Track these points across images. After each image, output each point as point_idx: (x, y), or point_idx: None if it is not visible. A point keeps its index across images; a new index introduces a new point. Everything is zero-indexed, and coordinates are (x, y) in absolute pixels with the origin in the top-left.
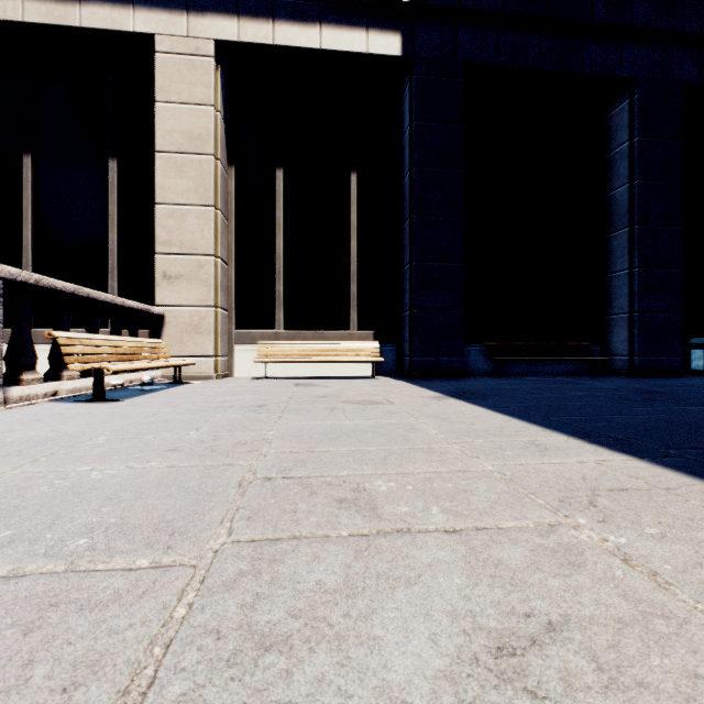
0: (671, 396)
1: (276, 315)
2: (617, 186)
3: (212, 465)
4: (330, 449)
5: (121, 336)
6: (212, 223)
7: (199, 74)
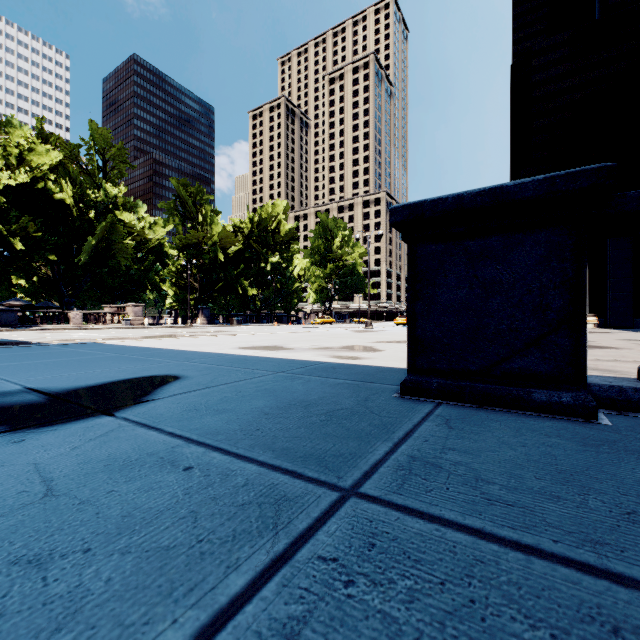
0: None
1: None
2: None
3: None
4: None
5: None
6: None
7: None
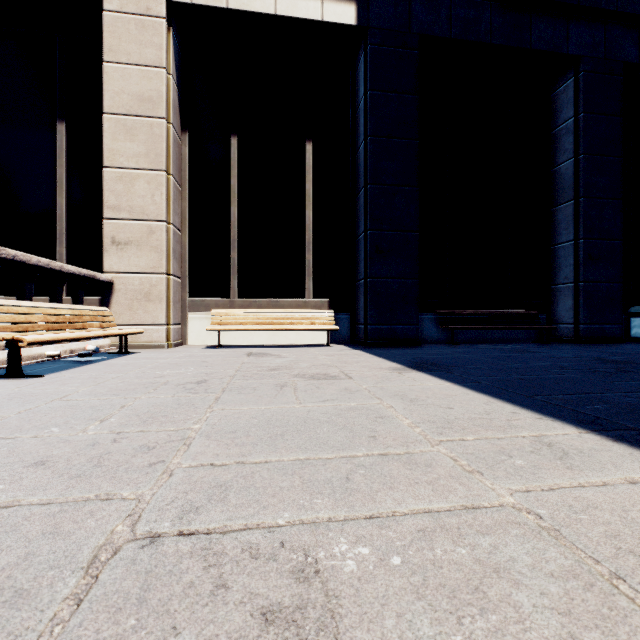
0: (639, 366)
1: (231, 283)
2: (562, 160)
3: (76, 501)
4: (269, 458)
5: (61, 303)
6: (164, 188)
7: (150, 35)
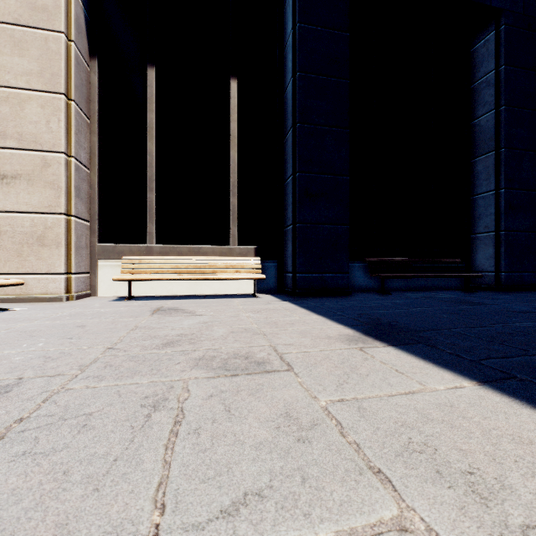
0: None
1: (148, 227)
2: (483, 113)
3: None
4: None
5: None
6: (62, 114)
7: None
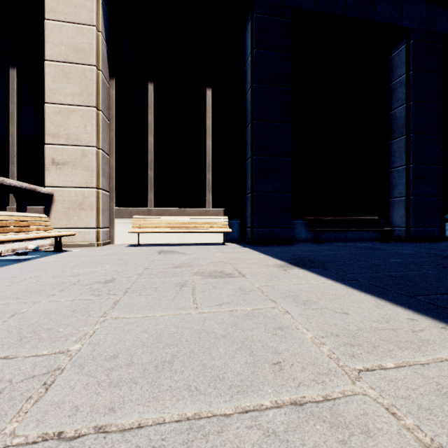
0: None
1: (148, 195)
2: (397, 106)
3: None
4: (146, 415)
5: (5, 210)
6: (94, 121)
7: None
